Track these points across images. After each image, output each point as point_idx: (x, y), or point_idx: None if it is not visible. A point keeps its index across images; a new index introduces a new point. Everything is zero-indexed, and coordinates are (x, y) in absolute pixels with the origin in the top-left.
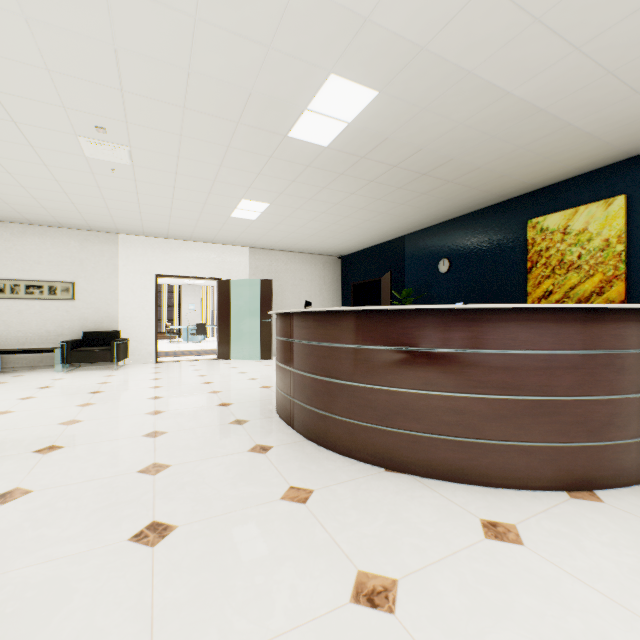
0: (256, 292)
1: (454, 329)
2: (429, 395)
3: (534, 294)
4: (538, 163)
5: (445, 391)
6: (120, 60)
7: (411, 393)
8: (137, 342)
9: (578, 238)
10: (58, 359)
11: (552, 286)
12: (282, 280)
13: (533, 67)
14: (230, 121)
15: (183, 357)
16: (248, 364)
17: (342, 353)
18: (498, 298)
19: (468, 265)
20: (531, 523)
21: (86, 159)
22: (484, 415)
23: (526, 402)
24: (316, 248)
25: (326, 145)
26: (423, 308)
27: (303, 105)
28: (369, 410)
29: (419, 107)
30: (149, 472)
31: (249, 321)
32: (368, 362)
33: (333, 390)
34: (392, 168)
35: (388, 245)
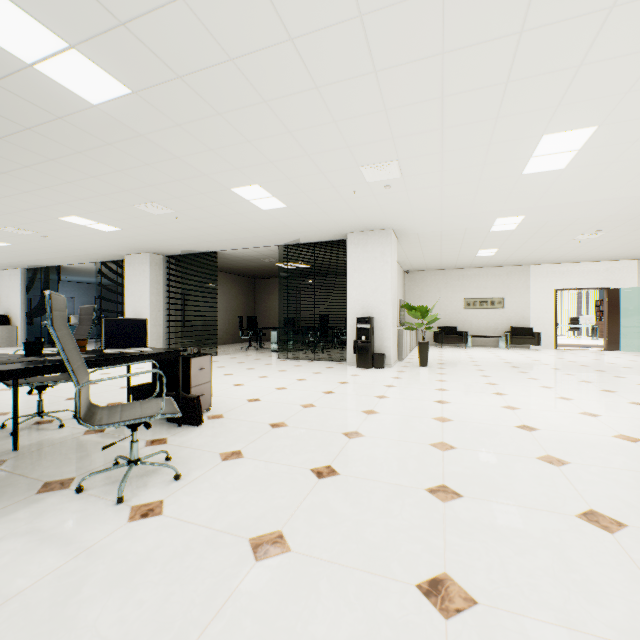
0: None
1: None
2: None
3: None
4: None
5: None
6: None
7: None
8: (541, 335)
9: None
10: (503, 342)
11: None
12: None
13: None
14: None
15: (567, 347)
16: None
17: None
18: None
19: None
20: None
21: (569, 240)
22: None
23: None
24: None
25: None
26: None
27: None
28: None
29: None
30: None
31: (636, 321)
32: None
33: None
34: None
35: None
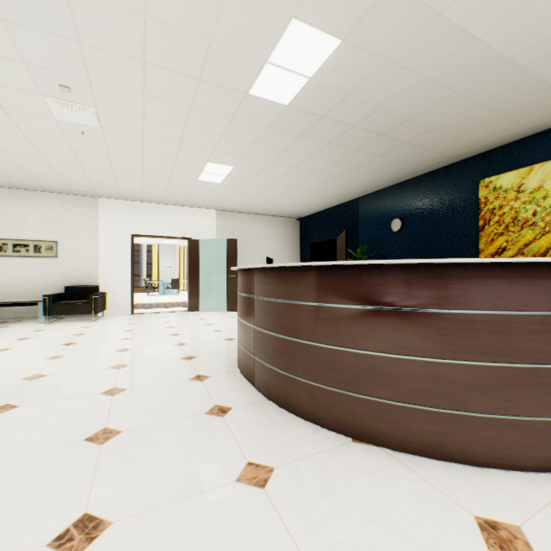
0: (223, 250)
1: (432, 286)
2: (402, 360)
3: (487, 251)
4: (495, 121)
5: (421, 356)
6: (72, 5)
7: (382, 357)
8: (115, 296)
9: (533, 196)
10: (41, 311)
11: (505, 243)
12: (246, 239)
13: (508, 6)
14: (191, 77)
15: (157, 309)
16: (215, 316)
17: (304, 311)
18: (450, 255)
19: (420, 224)
20: (539, 524)
21: (56, 121)
22: (467, 384)
23: (517, 370)
24: (277, 210)
25: (287, 103)
26: (395, 263)
27: (264, 57)
28: (334, 373)
29: (382, 58)
30: (97, 440)
31: (216, 276)
32: (333, 321)
33: (295, 350)
34: (351, 128)
35: (343, 207)
